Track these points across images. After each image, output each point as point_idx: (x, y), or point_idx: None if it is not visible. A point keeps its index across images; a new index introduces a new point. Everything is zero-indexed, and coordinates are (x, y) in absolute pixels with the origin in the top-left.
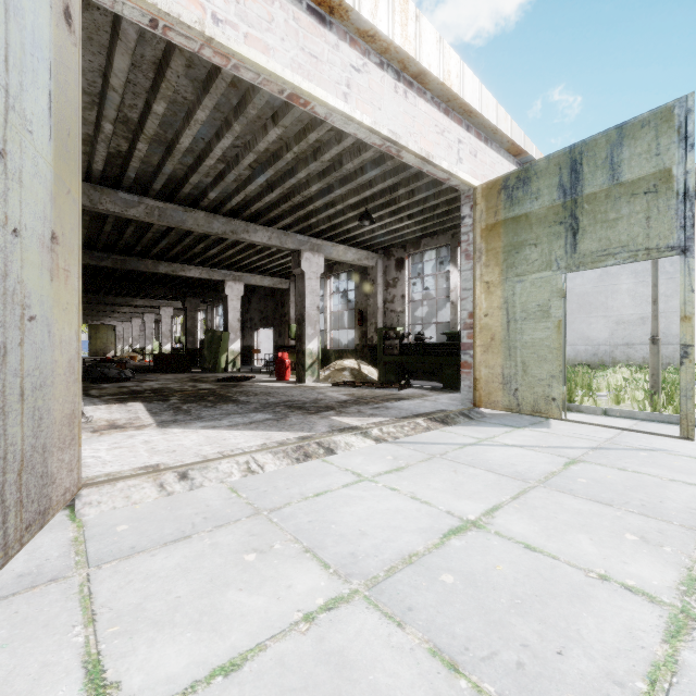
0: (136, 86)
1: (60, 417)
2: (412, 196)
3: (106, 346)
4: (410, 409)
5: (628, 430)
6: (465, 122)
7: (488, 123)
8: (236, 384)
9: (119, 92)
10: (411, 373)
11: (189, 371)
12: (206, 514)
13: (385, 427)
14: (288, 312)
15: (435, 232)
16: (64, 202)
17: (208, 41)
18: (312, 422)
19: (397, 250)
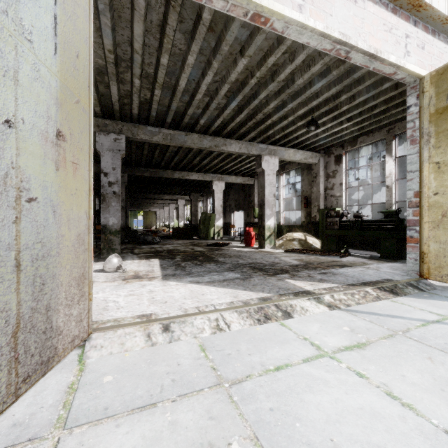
0: (150, 47)
1: (67, 280)
2: (353, 100)
3: (151, 223)
4: (355, 276)
5: None
6: (413, 18)
7: (438, 14)
8: (218, 248)
9: (139, 54)
10: (348, 244)
11: (192, 238)
12: (174, 376)
13: (336, 294)
14: (253, 200)
15: (371, 130)
16: (72, 109)
17: None
18: (271, 283)
19: (336, 149)
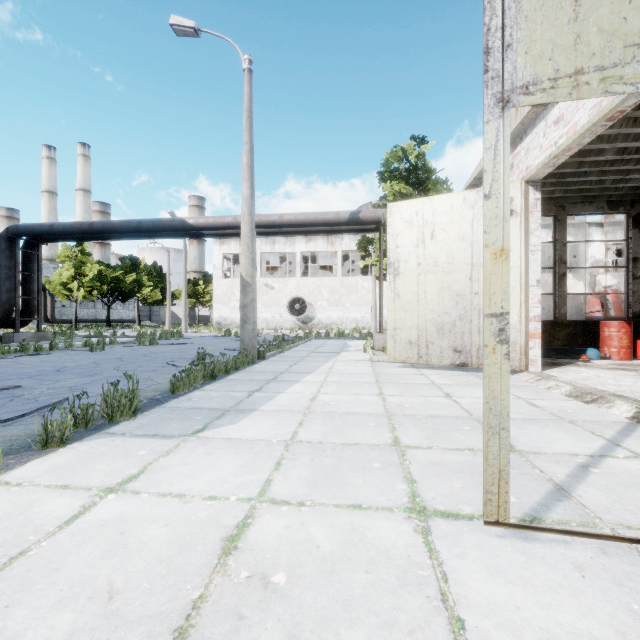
0: None
1: None
2: None
3: None
4: None
5: (619, 536)
6: None
7: None
8: None
9: None
10: None
11: None
12: None
13: None
14: None
15: None
16: None
17: (557, 157)
18: None
19: None
